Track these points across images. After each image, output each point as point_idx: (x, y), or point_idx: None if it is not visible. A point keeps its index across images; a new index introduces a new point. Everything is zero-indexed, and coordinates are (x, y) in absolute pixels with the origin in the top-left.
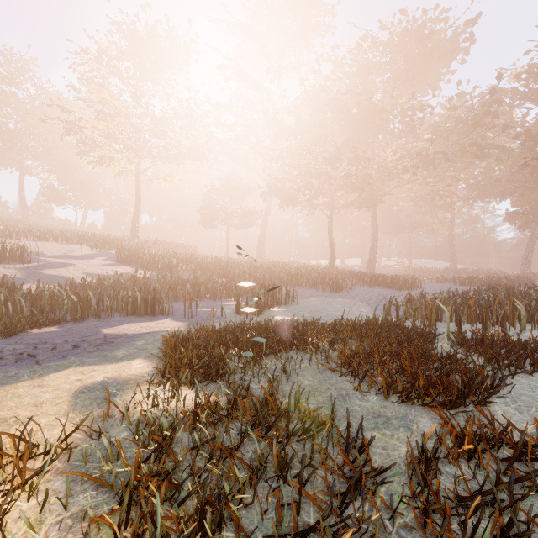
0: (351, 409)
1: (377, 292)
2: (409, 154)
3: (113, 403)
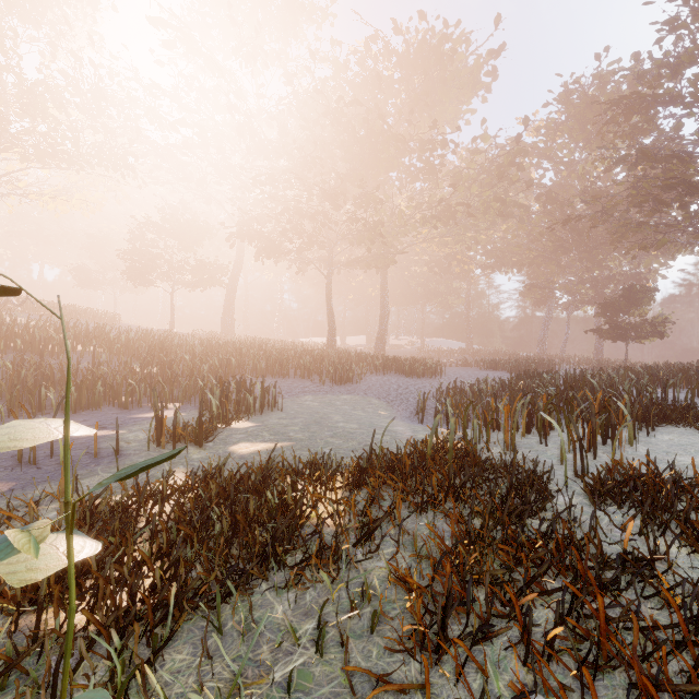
0: None
1: (395, 382)
2: (428, 202)
3: None
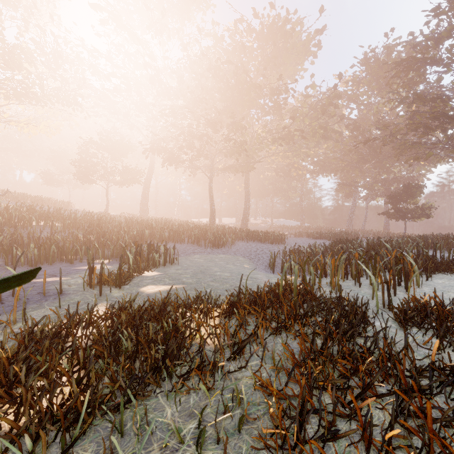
0: None
1: (255, 246)
2: (276, 129)
3: None
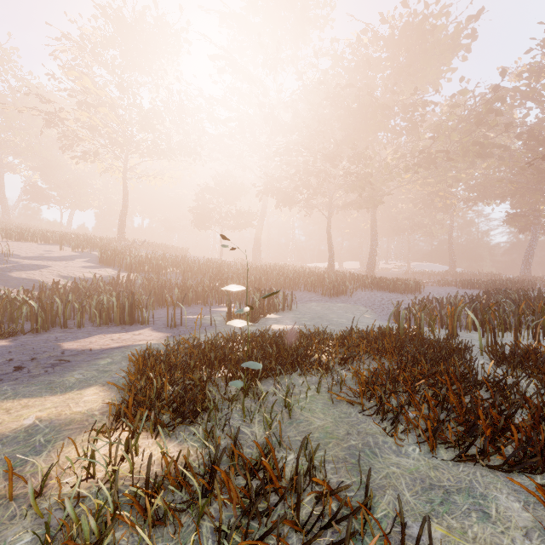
0: (387, 473)
1: (380, 296)
2: (411, 153)
3: (20, 476)
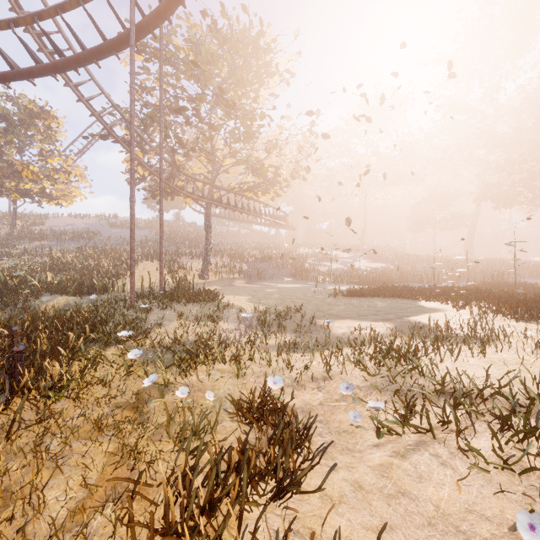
0: None
1: None
2: None
3: None
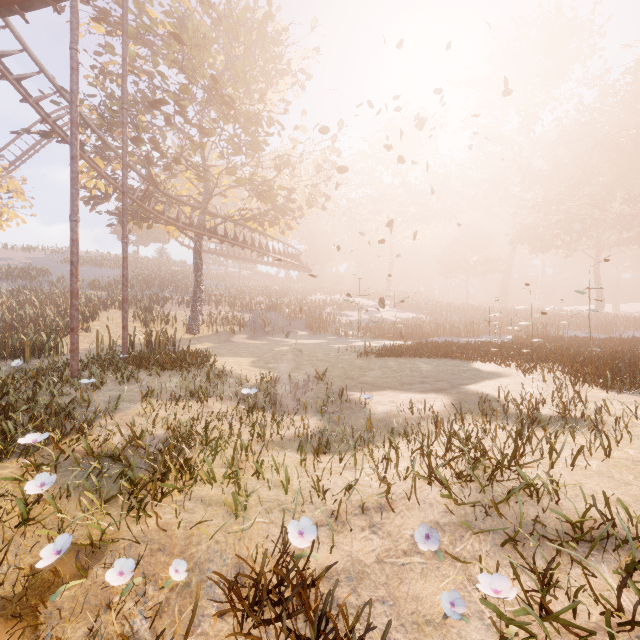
0: None
1: None
2: None
3: None
